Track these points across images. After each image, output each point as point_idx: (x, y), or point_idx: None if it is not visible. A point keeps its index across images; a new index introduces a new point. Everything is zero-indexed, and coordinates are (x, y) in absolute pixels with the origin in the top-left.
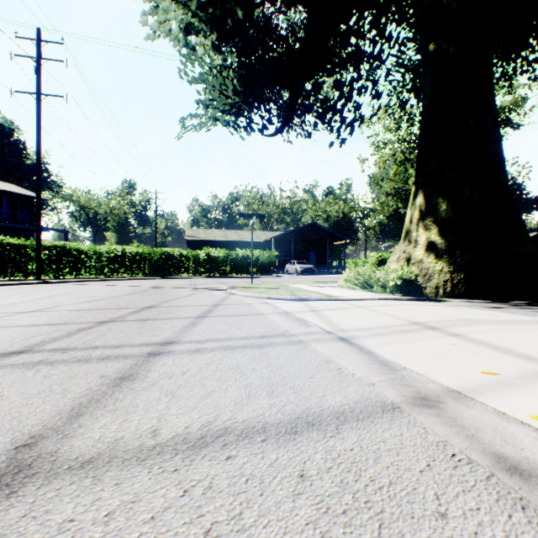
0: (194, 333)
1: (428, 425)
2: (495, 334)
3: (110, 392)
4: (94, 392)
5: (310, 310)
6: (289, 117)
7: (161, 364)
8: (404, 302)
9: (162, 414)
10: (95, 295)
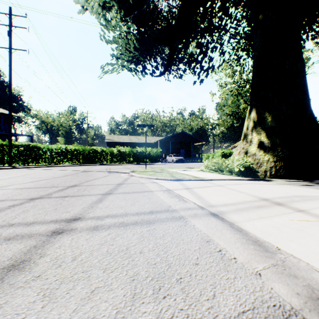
0: (98, 209)
1: None
2: None
3: None
4: None
5: (185, 188)
6: (169, 64)
7: (58, 245)
8: (247, 181)
9: None
10: (41, 177)
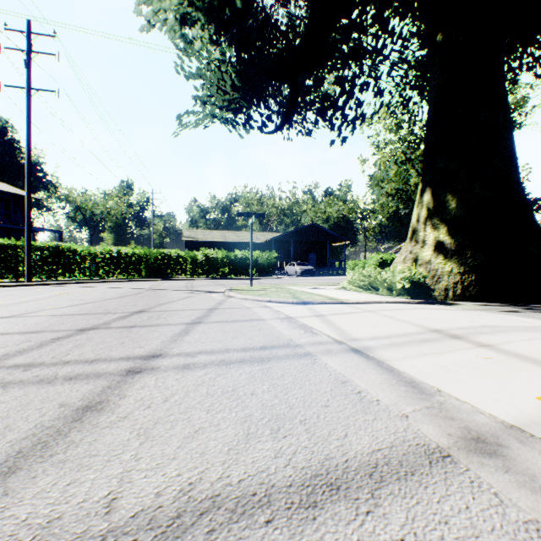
0: (185, 343)
1: (500, 489)
2: (530, 344)
3: (65, 431)
4: (44, 431)
5: (315, 315)
6: (289, 113)
7: (140, 386)
8: (414, 305)
9: (127, 470)
10: (84, 298)
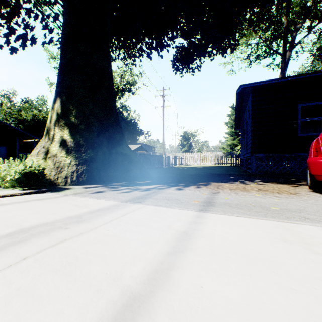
0: None
1: None
2: None
3: None
4: None
5: None
6: None
7: None
8: (12, 198)
9: None
10: None
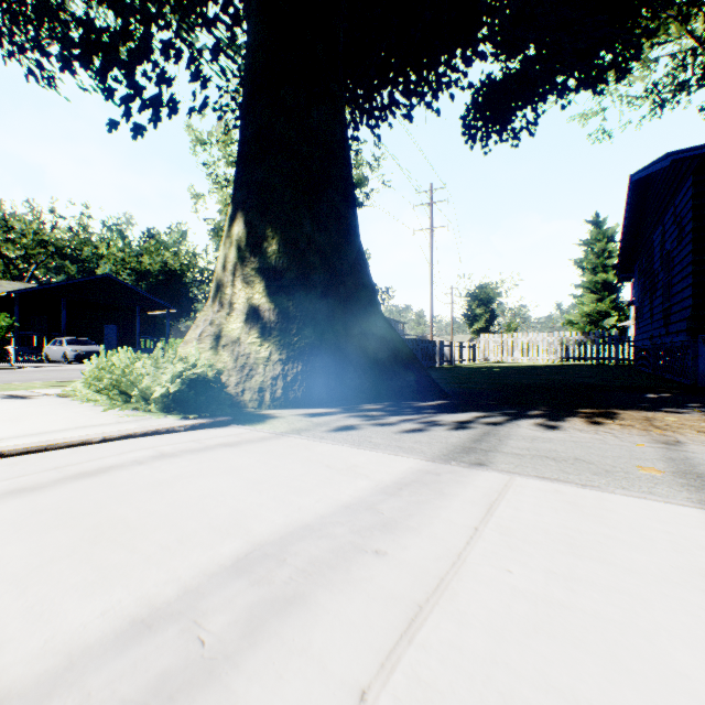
0: None
1: None
2: None
3: None
4: None
5: None
6: None
7: None
8: (173, 439)
9: None
10: None
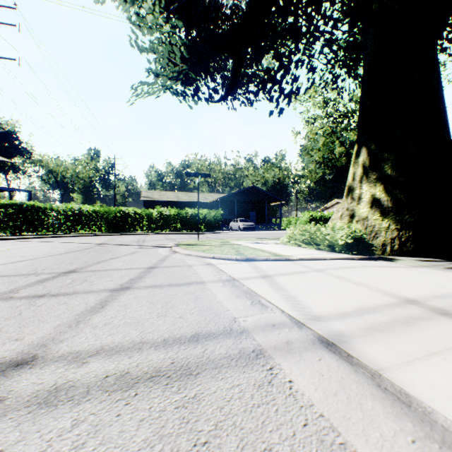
0: (88, 328)
1: None
2: None
3: None
4: None
5: (260, 276)
6: (233, 83)
7: None
8: (359, 262)
9: None
10: (27, 254)
